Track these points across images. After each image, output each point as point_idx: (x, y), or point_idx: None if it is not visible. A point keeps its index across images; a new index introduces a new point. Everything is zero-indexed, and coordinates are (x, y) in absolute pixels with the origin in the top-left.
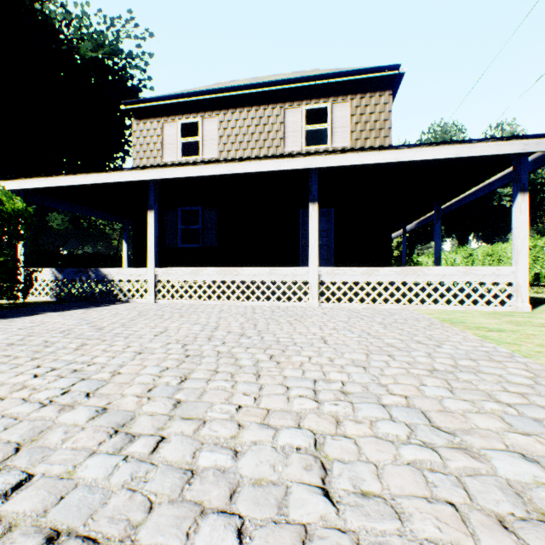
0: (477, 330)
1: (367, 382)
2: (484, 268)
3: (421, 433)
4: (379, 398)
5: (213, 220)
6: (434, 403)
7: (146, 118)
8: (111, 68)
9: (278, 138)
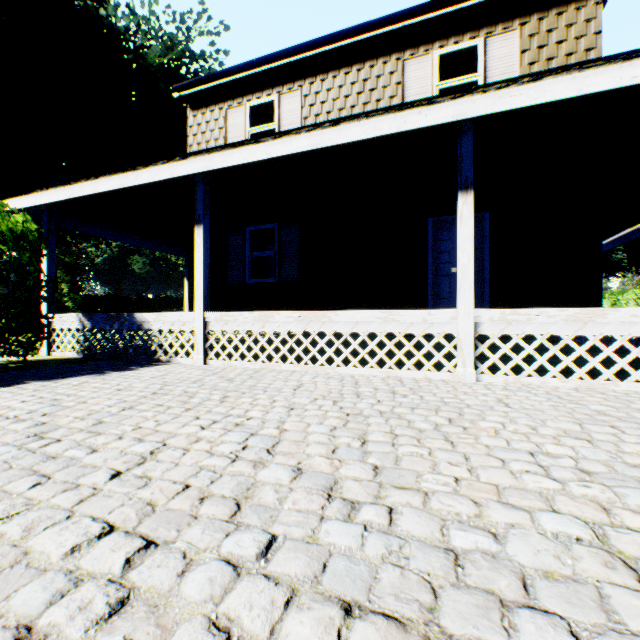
0: None
1: None
2: None
3: None
4: None
5: (294, 242)
6: None
7: (205, 107)
8: (181, 75)
9: None
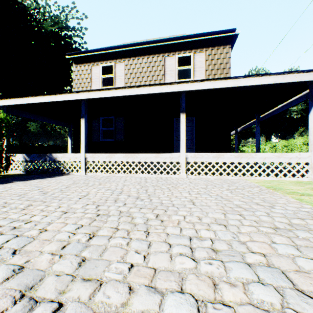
0: (293, 195)
1: (230, 240)
2: (290, 154)
3: (292, 301)
4: (243, 257)
5: (121, 124)
6: (289, 262)
7: (81, 63)
8: (62, 36)
9: (160, 74)
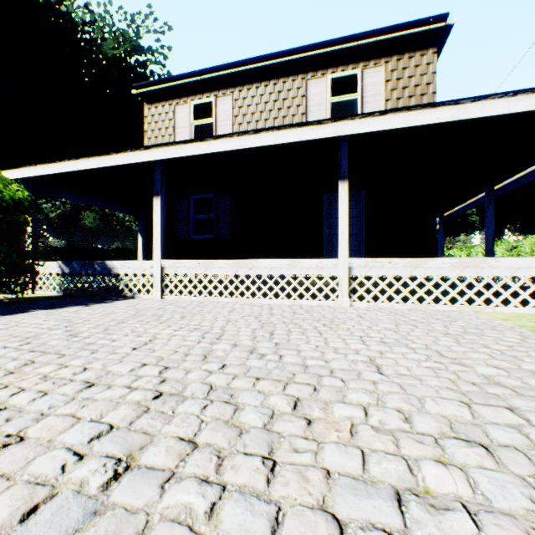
0: None
1: (531, 516)
2: None
3: None
4: None
5: (227, 208)
6: None
7: (158, 102)
8: (131, 65)
9: (299, 113)
